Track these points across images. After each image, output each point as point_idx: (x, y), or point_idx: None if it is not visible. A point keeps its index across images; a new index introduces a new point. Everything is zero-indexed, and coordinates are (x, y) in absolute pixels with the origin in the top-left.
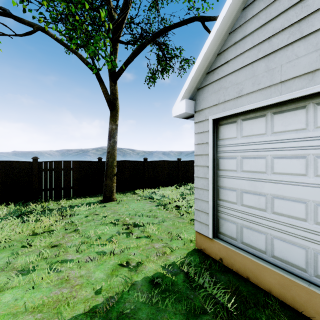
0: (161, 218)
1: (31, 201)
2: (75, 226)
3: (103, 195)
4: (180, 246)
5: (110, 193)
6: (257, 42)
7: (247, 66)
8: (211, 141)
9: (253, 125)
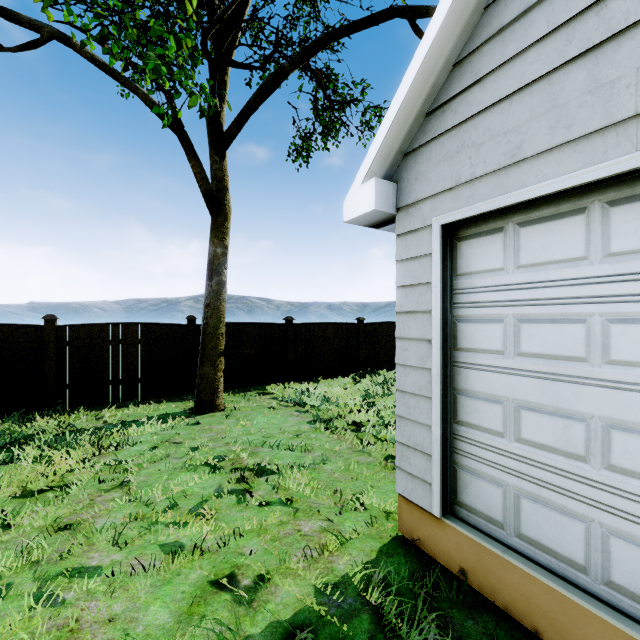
0: (320, 454)
1: (41, 411)
2: (125, 474)
3: (195, 398)
4: (361, 528)
5: (210, 394)
6: (565, 18)
7: (534, 84)
8: (438, 279)
9: (551, 236)
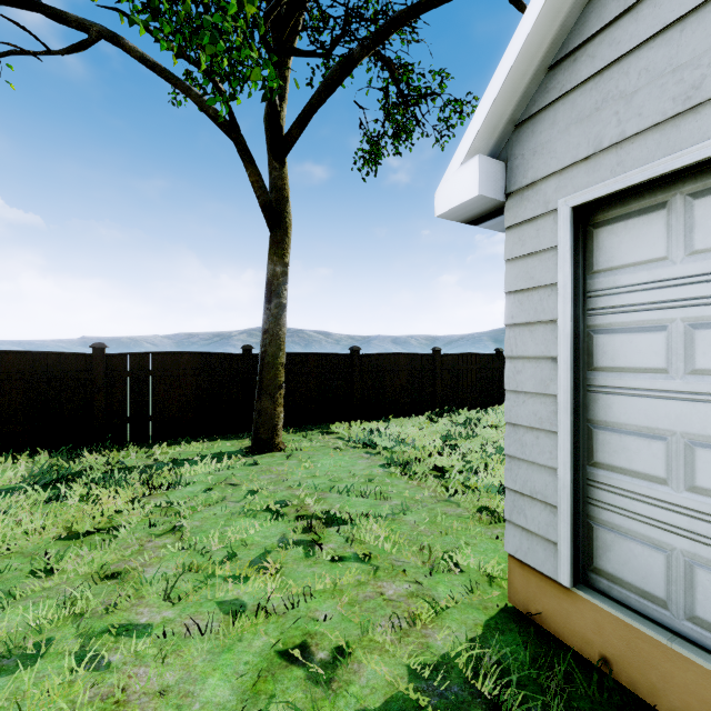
0: (398, 502)
1: (89, 447)
2: (177, 517)
3: (253, 436)
4: (459, 595)
5: (269, 432)
6: None
7: None
8: (568, 278)
9: None
